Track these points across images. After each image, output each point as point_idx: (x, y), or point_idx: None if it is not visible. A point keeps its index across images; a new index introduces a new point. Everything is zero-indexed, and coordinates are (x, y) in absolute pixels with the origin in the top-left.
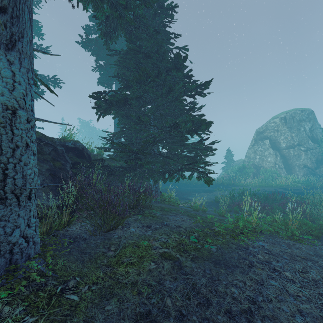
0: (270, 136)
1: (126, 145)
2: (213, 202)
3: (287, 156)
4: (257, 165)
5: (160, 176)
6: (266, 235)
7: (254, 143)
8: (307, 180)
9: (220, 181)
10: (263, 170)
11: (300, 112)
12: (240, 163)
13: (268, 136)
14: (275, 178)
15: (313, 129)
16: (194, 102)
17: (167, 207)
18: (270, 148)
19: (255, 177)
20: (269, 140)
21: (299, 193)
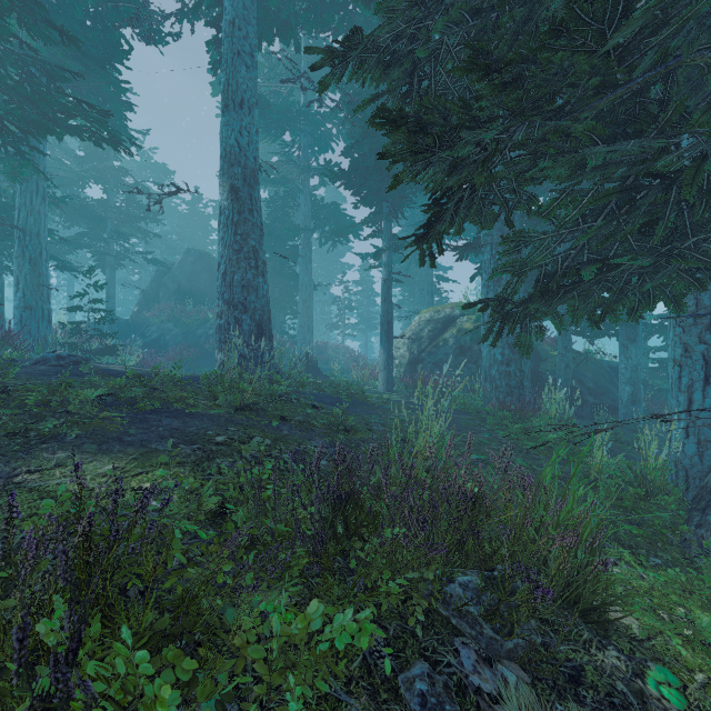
0: None
1: None
2: None
3: None
4: None
5: None
6: None
7: None
8: None
9: None
10: None
11: None
12: None
13: None
14: None
15: None
16: None
17: None
18: None
19: None
20: None
21: None
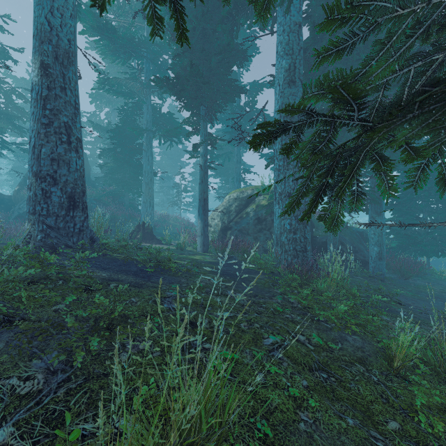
0: None
1: (411, 237)
2: None
3: None
4: None
5: (434, 254)
6: None
7: None
8: None
9: None
10: None
11: None
12: None
13: None
14: None
15: None
16: None
17: (440, 278)
18: None
19: None
20: None
21: None
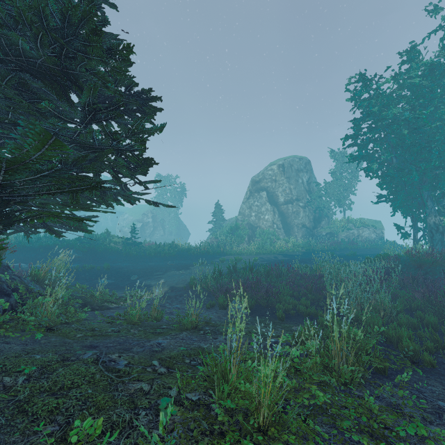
0: (268, 187)
1: None
2: (187, 288)
3: (286, 213)
4: (252, 225)
5: None
6: (300, 441)
7: (249, 195)
8: (306, 242)
9: (204, 250)
10: (260, 232)
11: (298, 160)
12: (233, 222)
13: (265, 187)
14: (273, 242)
15: (310, 183)
16: (106, 31)
17: None
18: (267, 202)
19: (250, 241)
20: (267, 192)
21: (302, 260)
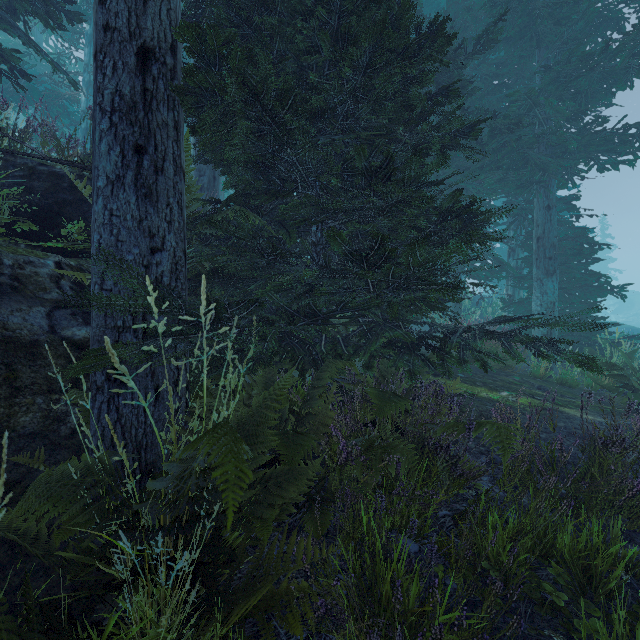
0: None
1: None
2: None
3: None
4: None
5: None
6: None
7: None
8: None
9: None
10: None
11: None
12: None
13: None
14: None
15: None
16: None
17: None
18: None
19: None
20: None
21: None
